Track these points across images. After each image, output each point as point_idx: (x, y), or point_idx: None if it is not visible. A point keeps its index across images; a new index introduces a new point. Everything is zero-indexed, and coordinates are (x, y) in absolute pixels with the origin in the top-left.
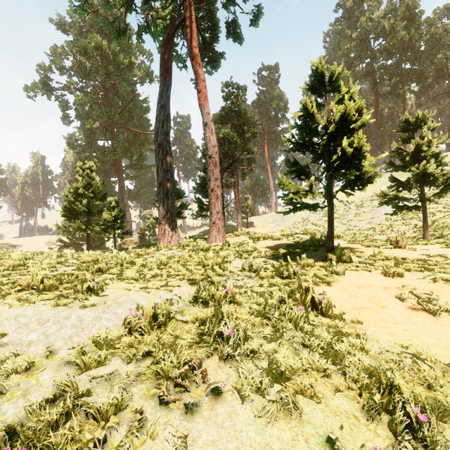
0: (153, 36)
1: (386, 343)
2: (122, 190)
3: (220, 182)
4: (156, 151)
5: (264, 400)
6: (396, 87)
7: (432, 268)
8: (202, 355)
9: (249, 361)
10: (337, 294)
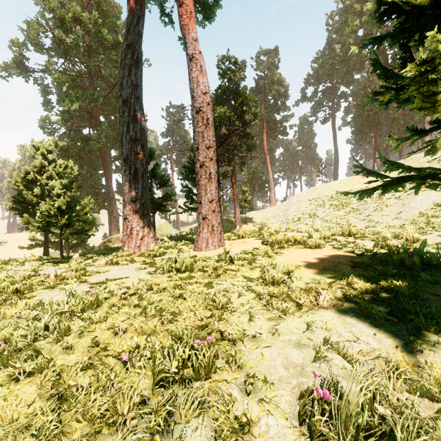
0: None
1: None
2: (108, 182)
3: (214, 153)
4: (120, 111)
5: None
6: None
7: None
8: None
9: None
10: None
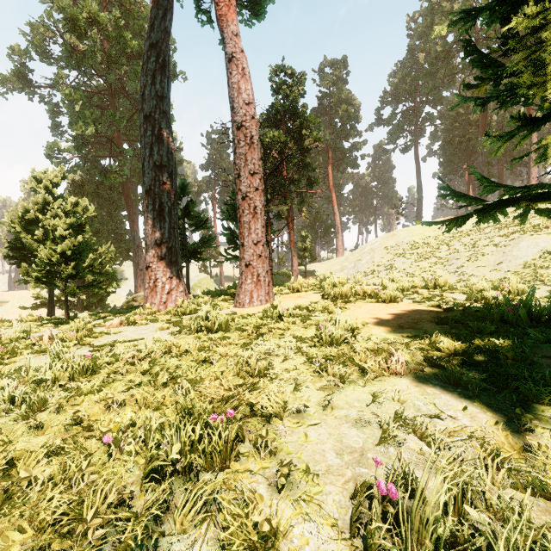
0: None
1: None
2: (133, 226)
3: (261, 181)
4: (141, 130)
5: None
6: None
7: None
8: None
9: None
10: None
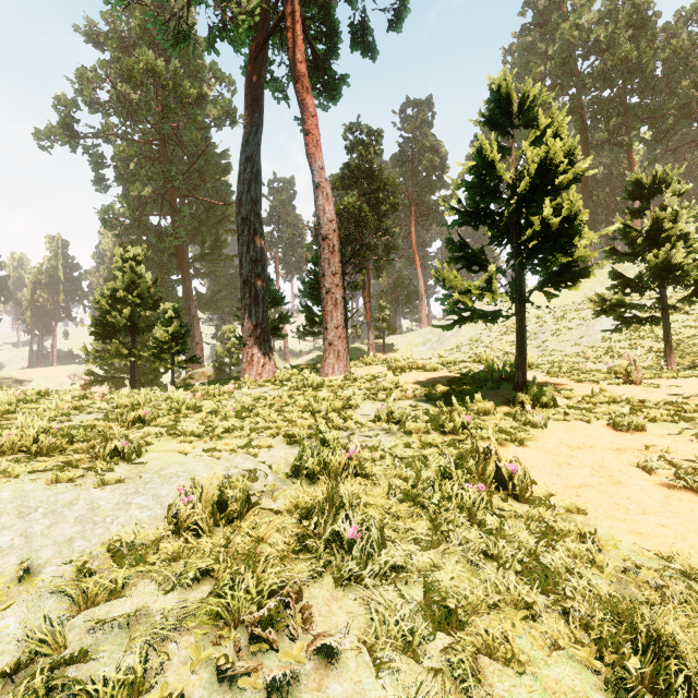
0: (233, 44)
1: (632, 550)
2: (188, 294)
3: (340, 278)
4: (238, 230)
5: (418, 667)
6: (618, 133)
7: (692, 417)
8: (303, 576)
9: (390, 585)
10: (538, 462)
